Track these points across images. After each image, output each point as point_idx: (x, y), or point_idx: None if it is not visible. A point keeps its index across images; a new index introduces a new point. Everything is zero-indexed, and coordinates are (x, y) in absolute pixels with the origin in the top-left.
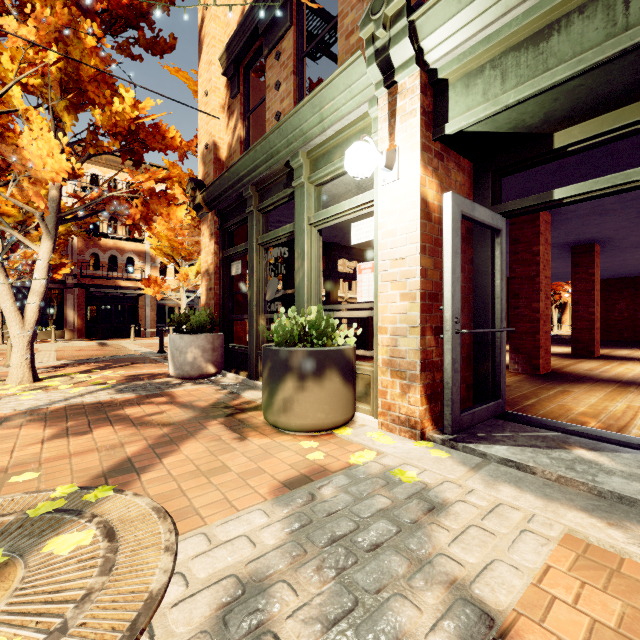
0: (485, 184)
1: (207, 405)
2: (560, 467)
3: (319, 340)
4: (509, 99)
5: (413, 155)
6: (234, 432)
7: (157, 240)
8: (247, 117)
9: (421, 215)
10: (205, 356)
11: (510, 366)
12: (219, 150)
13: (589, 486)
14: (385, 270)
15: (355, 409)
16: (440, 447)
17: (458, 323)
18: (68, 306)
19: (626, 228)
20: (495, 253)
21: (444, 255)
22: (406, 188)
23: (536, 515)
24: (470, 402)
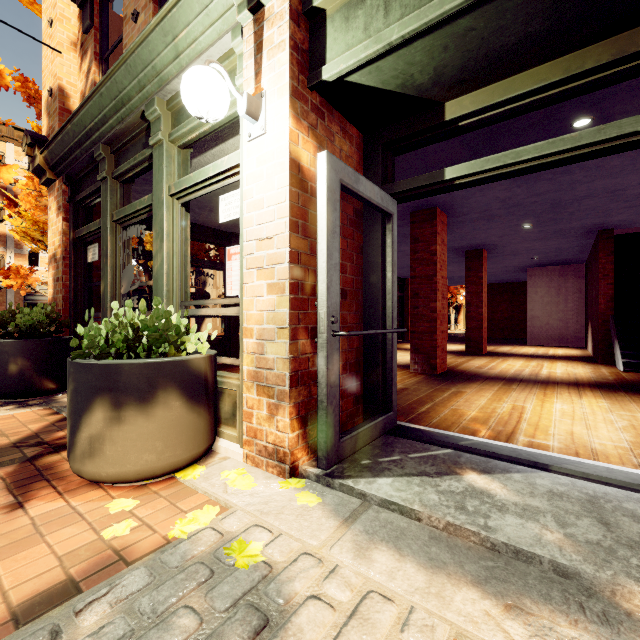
0: (375, 159)
1: (8, 442)
2: (449, 507)
3: (158, 347)
4: (393, 34)
5: (282, 101)
6: (13, 492)
7: (21, 221)
8: (105, 59)
9: (291, 181)
10: (39, 368)
11: (411, 366)
12: (68, 99)
13: (481, 537)
14: (251, 253)
15: (212, 438)
16: (313, 486)
17: (335, 323)
18: None
19: (508, 235)
20: (386, 241)
21: (318, 234)
22: (274, 145)
23: (415, 609)
24: (359, 416)
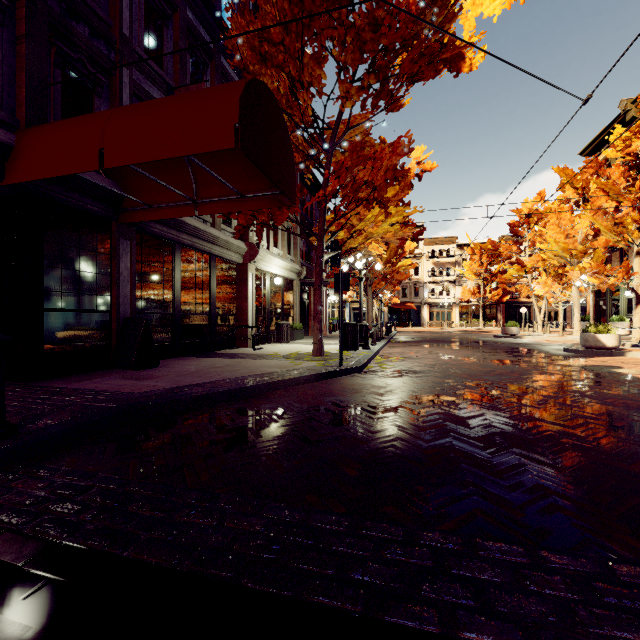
0: None
1: None
2: None
3: (621, 321)
4: None
5: None
6: None
7: None
8: (605, 262)
9: None
10: None
11: None
12: None
13: None
14: None
15: (629, 333)
16: None
17: None
18: (498, 312)
19: None
20: None
21: None
22: None
23: None
24: None
